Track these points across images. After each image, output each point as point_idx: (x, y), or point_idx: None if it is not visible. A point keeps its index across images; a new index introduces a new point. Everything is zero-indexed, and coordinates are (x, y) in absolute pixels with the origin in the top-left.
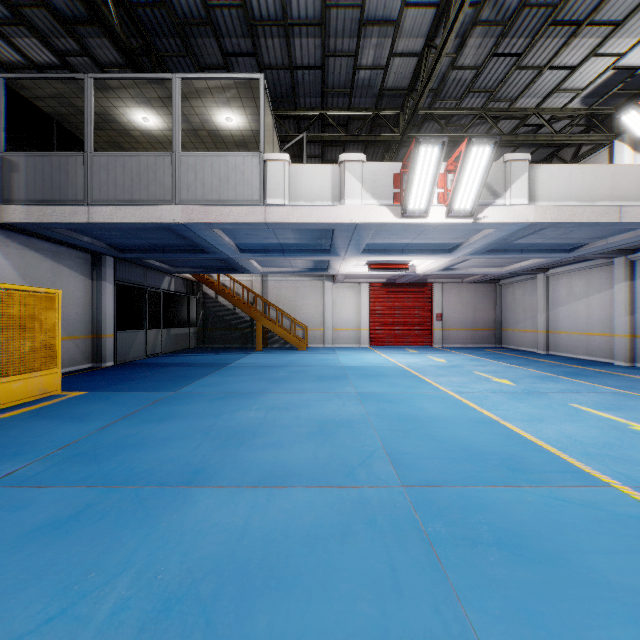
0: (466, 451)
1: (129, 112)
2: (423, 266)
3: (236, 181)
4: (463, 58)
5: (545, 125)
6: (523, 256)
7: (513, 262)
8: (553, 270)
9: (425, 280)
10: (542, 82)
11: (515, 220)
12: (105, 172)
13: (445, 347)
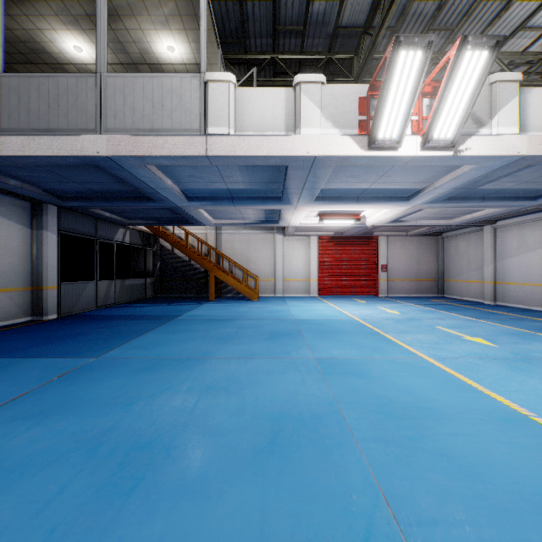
0: (539, 511)
1: (57, 38)
2: (374, 217)
3: (172, 106)
4: None
5: (504, 69)
6: (482, 204)
7: (465, 213)
8: (502, 222)
9: (371, 233)
10: (507, 18)
11: (503, 152)
12: (17, 96)
13: (390, 297)
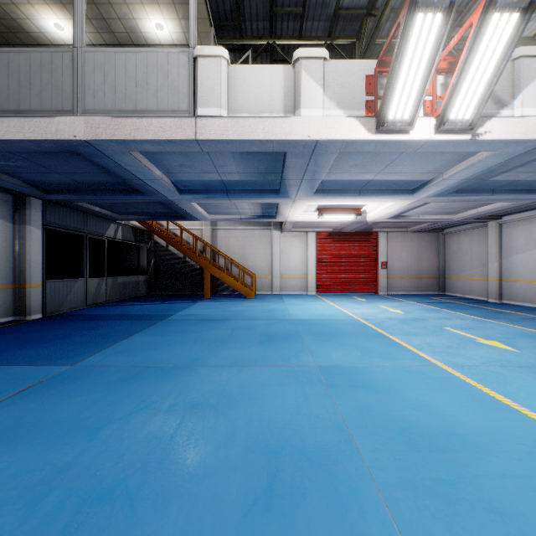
0: None
1: (35, 15)
2: (376, 212)
3: (157, 85)
4: None
5: None
6: (491, 198)
7: (470, 207)
8: (507, 217)
9: (371, 229)
10: None
11: (526, 136)
12: None
13: (390, 294)
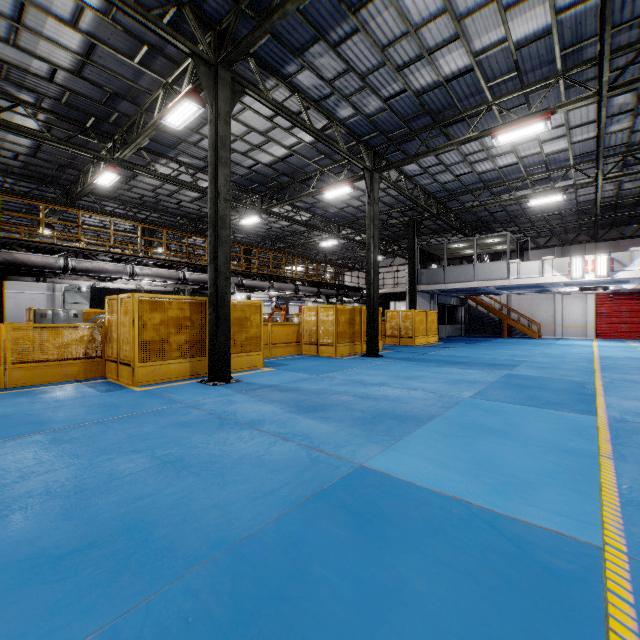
0: (566, 352)
1: (453, 245)
2: (623, 286)
3: (497, 271)
4: (624, 187)
5: None
6: None
7: None
8: None
9: None
10: None
11: (634, 276)
12: (450, 272)
13: None
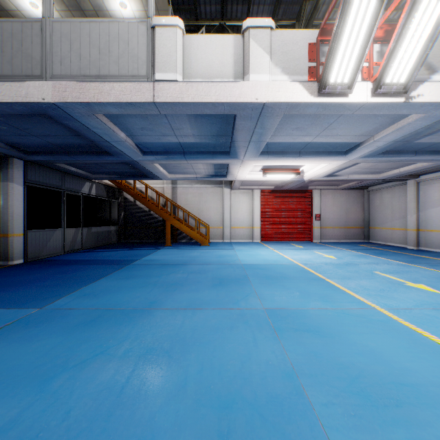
0: None
1: None
2: (312, 171)
3: (119, 52)
4: None
5: None
6: (413, 159)
7: (393, 168)
8: (424, 176)
9: (306, 187)
10: None
11: None
12: None
13: (323, 242)
